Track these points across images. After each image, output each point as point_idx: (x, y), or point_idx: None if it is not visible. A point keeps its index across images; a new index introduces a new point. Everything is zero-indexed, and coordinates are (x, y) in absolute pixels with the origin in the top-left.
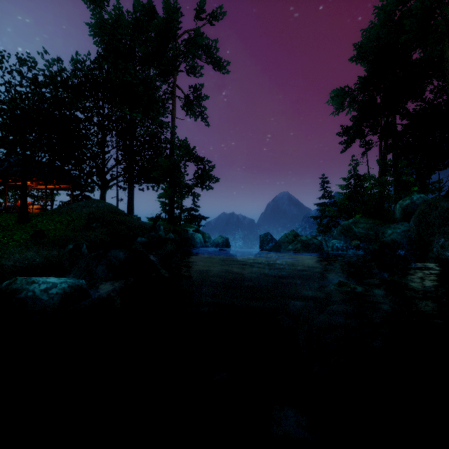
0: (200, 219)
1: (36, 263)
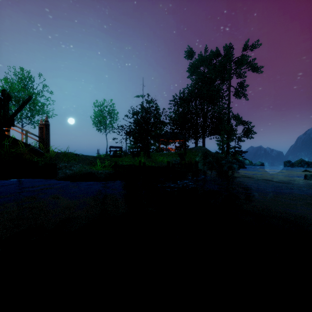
0: (242, 153)
1: None
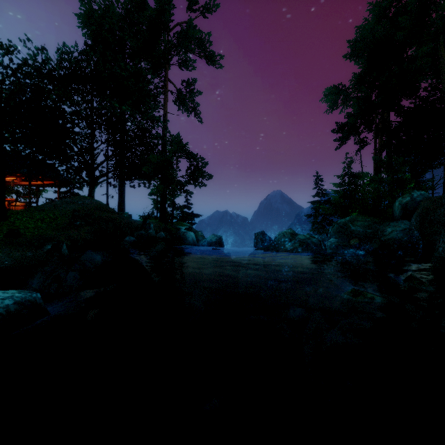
0: (193, 217)
1: (3, 266)
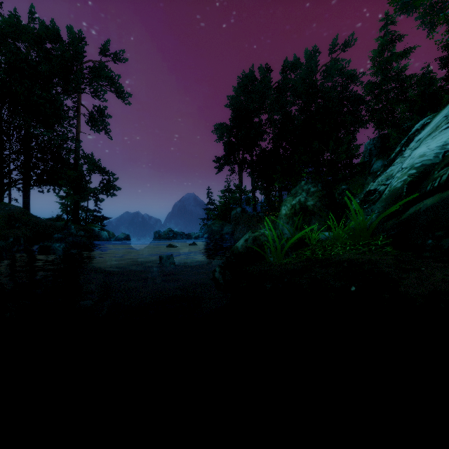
0: (103, 220)
1: None
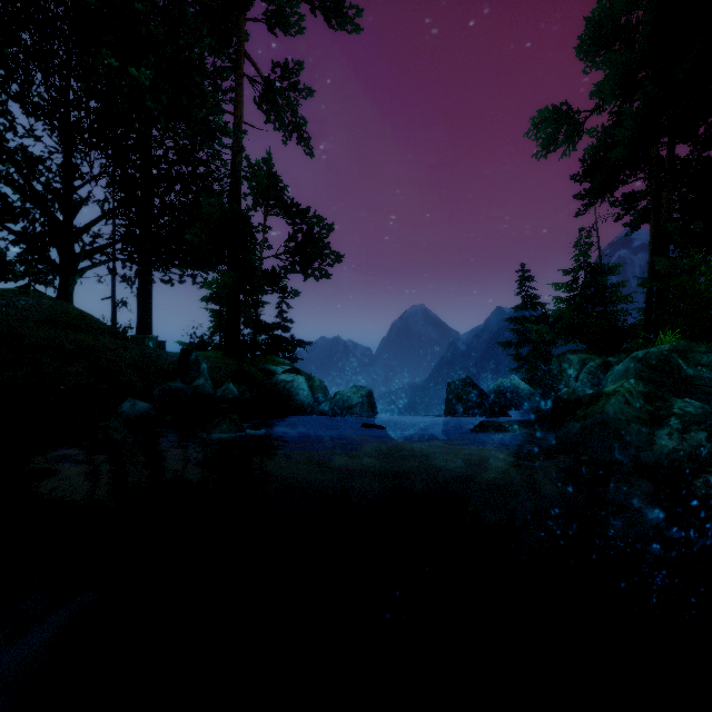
0: (293, 347)
1: None
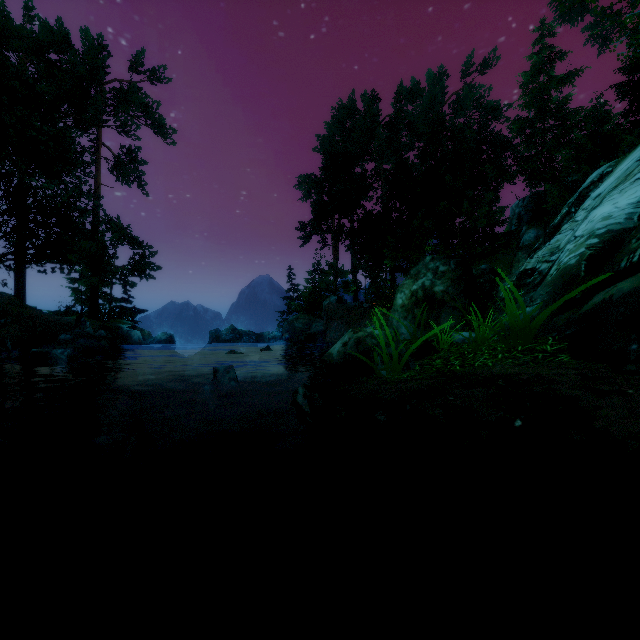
0: (135, 314)
1: None
